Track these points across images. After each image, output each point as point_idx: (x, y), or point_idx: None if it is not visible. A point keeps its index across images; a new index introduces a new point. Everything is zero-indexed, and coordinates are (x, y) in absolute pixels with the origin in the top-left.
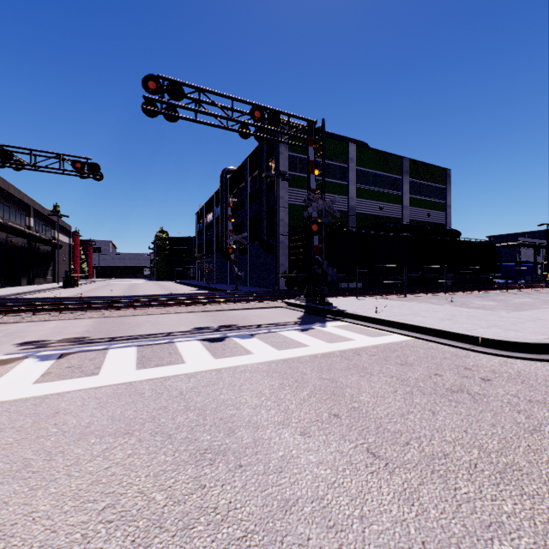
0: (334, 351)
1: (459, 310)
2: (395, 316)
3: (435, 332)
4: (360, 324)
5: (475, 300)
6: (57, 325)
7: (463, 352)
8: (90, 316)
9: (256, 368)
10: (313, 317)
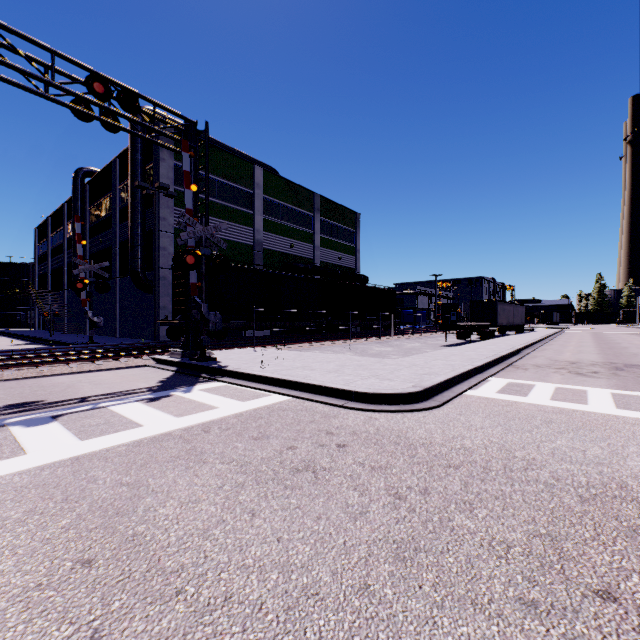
0: (175, 430)
1: (352, 360)
2: (282, 371)
3: (315, 388)
4: (239, 384)
5: (375, 347)
6: None
7: (335, 411)
8: None
9: (4, 485)
10: (182, 379)
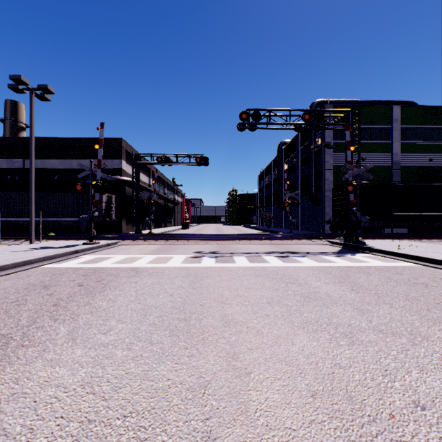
0: (353, 266)
1: None
2: (414, 252)
3: (438, 262)
4: (382, 256)
5: None
6: (201, 246)
7: None
8: (212, 243)
9: (306, 267)
10: (347, 251)
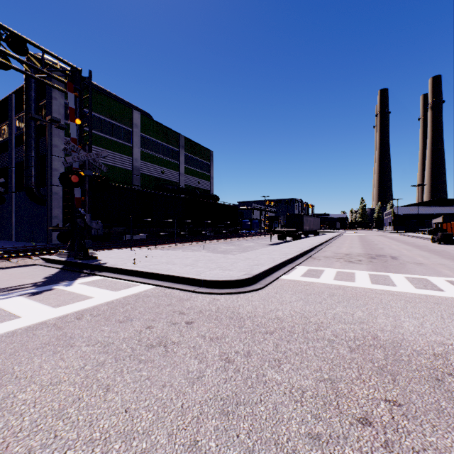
0: (50, 319)
1: (204, 256)
2: (150, 266)
3: (174, 278)
4: (114, 277)
5: (223, 246)
6: None
7: (188, 295)
8: None
9: None
10: (66, 274)
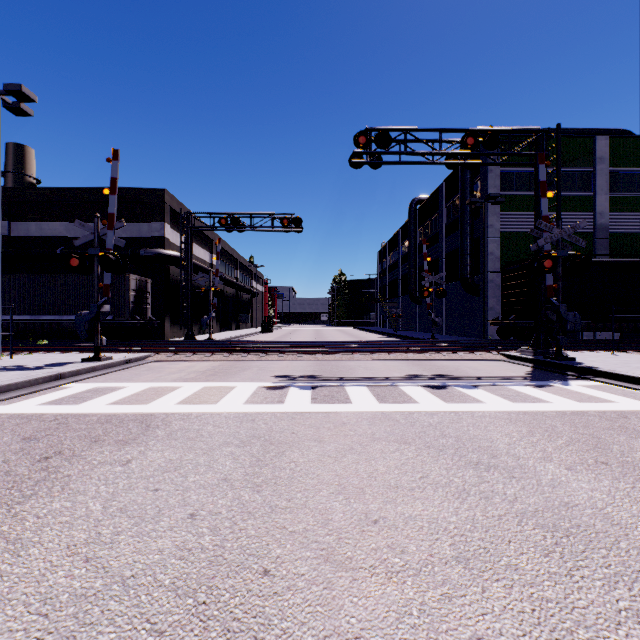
0: (587, 410)
1: None
2: None
3: None
4: (623, 386)
5: None
6: (288, 364)
7: None
8: (307, 359)
9: (495, 415)
10: (547, 374)
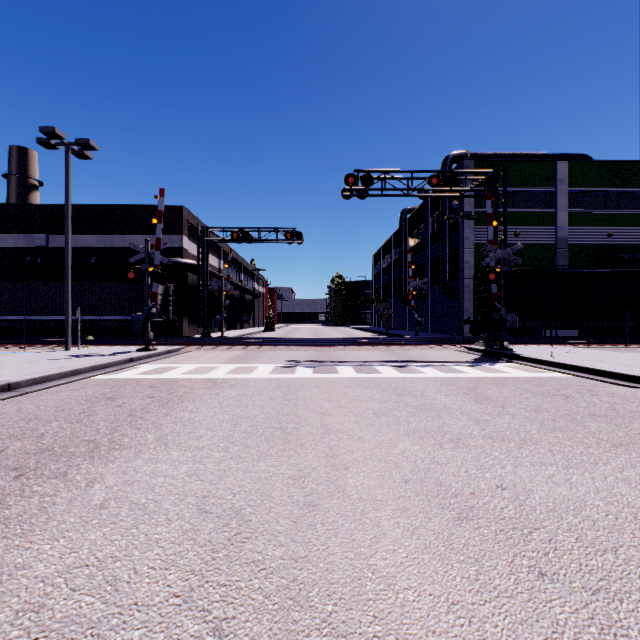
0: (487, 376)
1: None
2: (569, 360)
3: (594, 371)
4: (529, 365)
5: None
6: (293, 354)
7: (606, 385)
8: (308, 350)
9: (427, 378)
10: (487, 359)
